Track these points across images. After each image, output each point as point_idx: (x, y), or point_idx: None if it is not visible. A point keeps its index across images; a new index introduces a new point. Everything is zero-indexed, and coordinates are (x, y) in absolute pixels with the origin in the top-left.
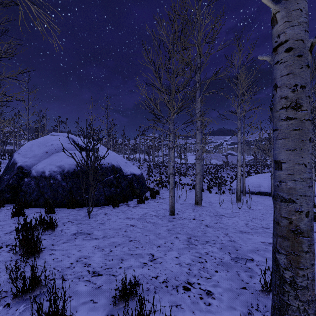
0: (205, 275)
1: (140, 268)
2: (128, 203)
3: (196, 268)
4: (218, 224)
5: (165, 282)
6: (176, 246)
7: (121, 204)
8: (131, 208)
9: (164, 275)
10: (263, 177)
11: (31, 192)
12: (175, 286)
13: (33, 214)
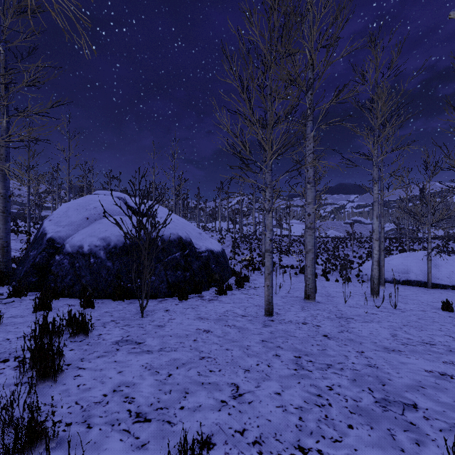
0: (329, 433)
1: (216, 411)
2: (202, 294)
3: (313, 417)
4: (346, 334)
5: (258, 443)
6: (275, 372)
7: (191, 296)
8: (206, 302)
9: (256, 429)
10: (413, 256)
11: (64, 275)
12: (276, 454)
13: (64, 308)
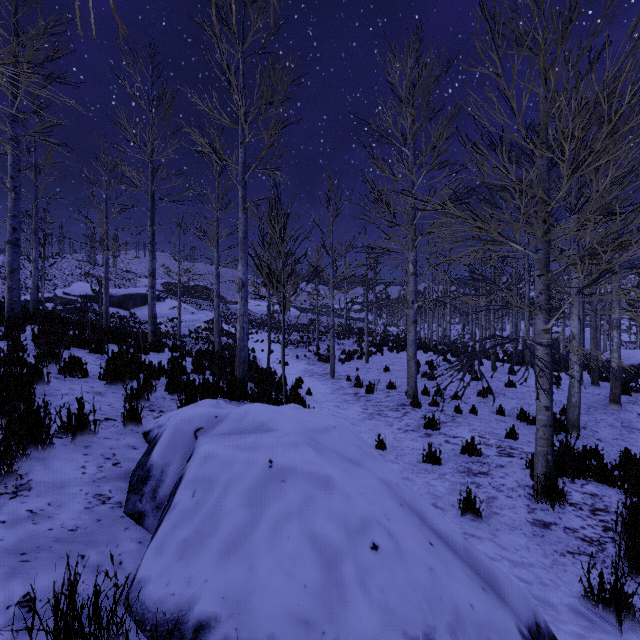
0: None
1: None
2: None
3: None
4: None
5: None
6: None
7: None
8: None
9: None
10: None
11: None
12: None
13: None
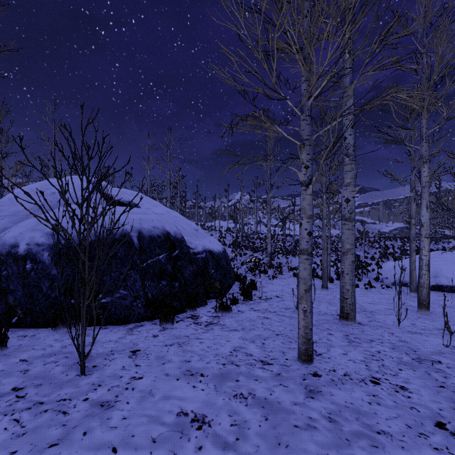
0: None
1: None
2: (197, 312)
3: None
4: None
5: None
6: None
7: (181, 316)
8: (202, 330)
9: None
10: (440, 257)
11: None
12: None
13: None
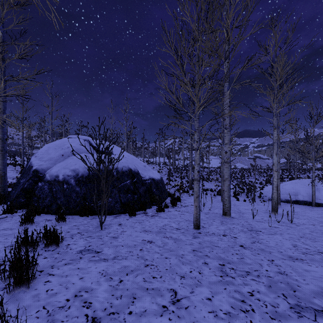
0: None
1: (158, 316)
2: (146, 211)
3: (240, 322)
4: (257, 245)
5: None
6: (205, 278)
7: (138, 212)
8: (149, 218)
9: None
10: (300, 183)
11: (44, 197)
12: None
13: (43, 222)
